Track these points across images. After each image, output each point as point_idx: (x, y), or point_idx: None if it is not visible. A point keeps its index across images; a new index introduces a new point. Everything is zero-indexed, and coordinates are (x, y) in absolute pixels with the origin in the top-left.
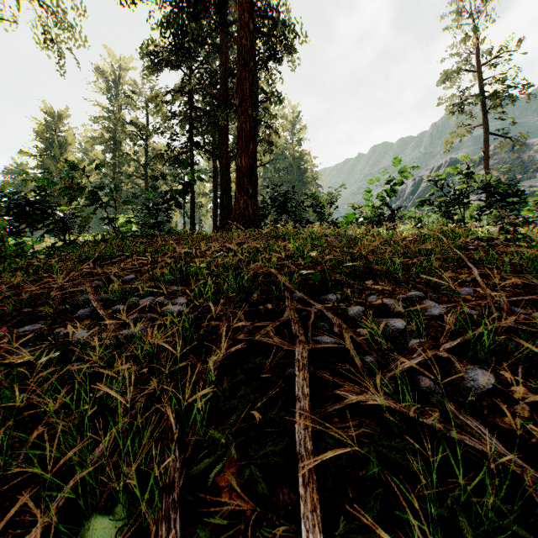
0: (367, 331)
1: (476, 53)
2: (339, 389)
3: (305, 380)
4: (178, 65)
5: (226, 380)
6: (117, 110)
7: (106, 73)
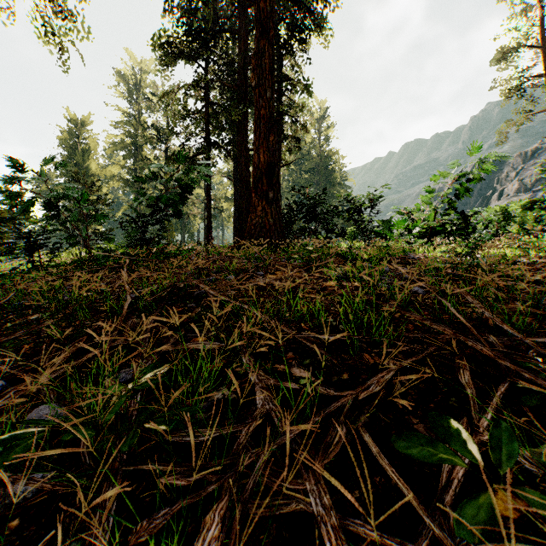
0: None
1: (538, 26)
2: None
3: None
4: (193, 56)
5: None
6: (138, 114)
7: (127, 77)
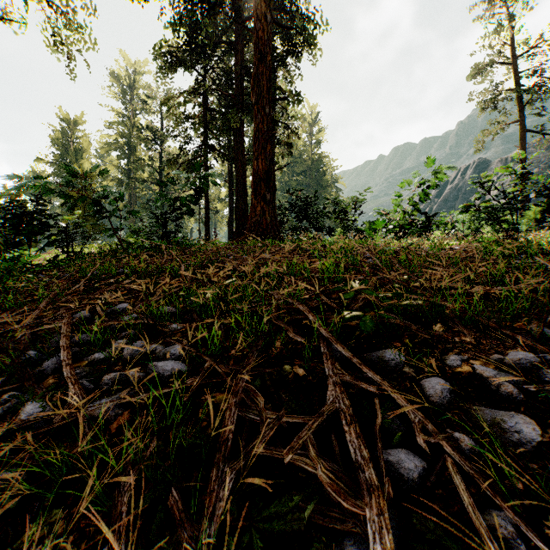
0: (471, 439)
1: (511, 44)
2: None
3: None
4: (192, 66)
5: None
6: (132, 115)
7: (121, 78)
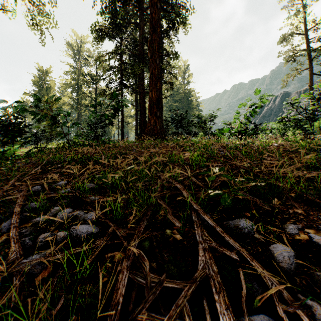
0: None
1: (304, 22)
2: None
3: None
4: (113, 37)
5: None
6: (79, 67)
7: (73, 45)
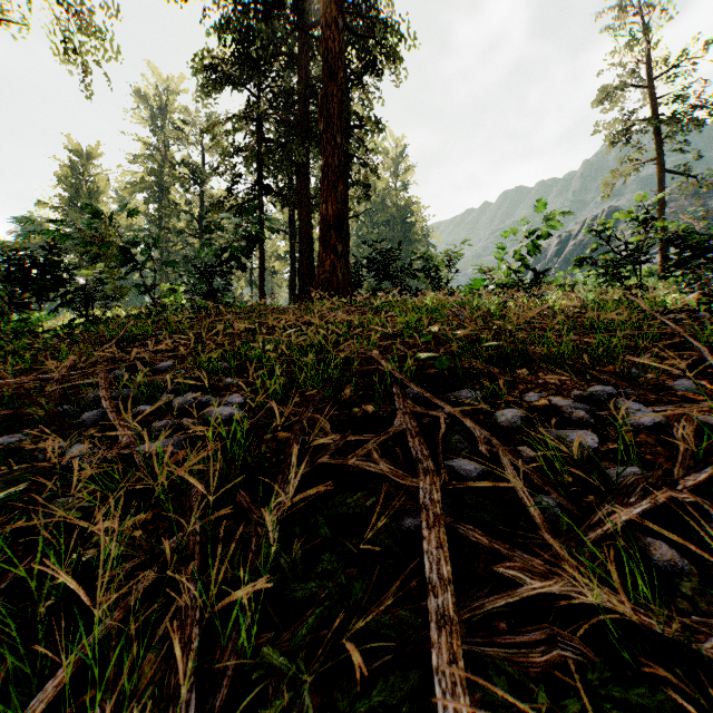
0: (533, 451)
1: (646, 61)
2: (503, 564)
3: (442, 548)
4: (243, 83)
5: (298, 539)
6: (163, 146)
7: (149, 98)
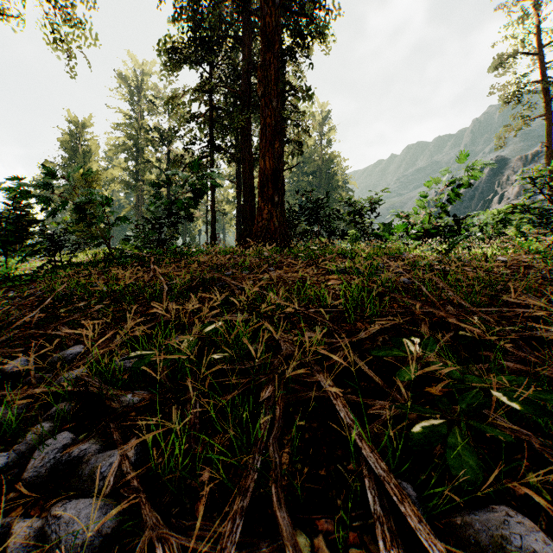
0: None
1: (535, 33)
2: None
3: None
4: (197, 62)
5: None
6: (139, 116)
7: (128, 79)
